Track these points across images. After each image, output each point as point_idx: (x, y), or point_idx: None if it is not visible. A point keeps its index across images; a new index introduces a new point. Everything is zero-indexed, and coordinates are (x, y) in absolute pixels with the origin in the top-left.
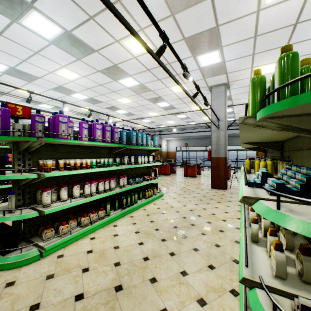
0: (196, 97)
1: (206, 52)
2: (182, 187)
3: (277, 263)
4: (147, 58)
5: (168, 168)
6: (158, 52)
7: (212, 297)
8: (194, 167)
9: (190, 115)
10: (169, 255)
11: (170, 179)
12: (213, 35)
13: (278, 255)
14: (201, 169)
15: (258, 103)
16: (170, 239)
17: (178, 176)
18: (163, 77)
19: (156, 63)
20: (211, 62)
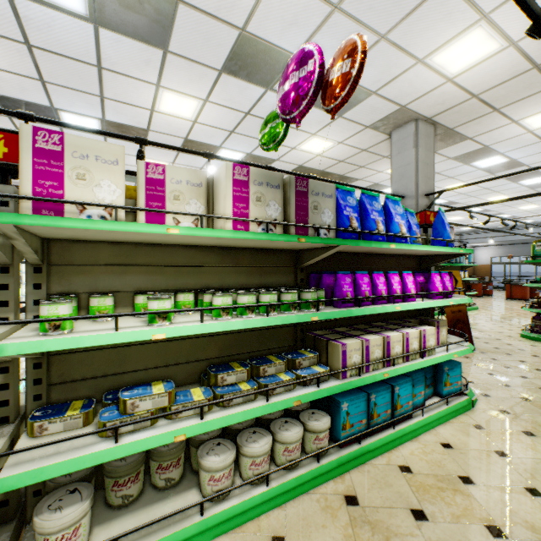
0: (524, 200)
1: (529, 179)
2: (502, 307)
3: (533, 302)
4: (463, 189)
5: (479, 288)
6: (485, 223)
7: (515, 330)
8: (523, 287)
9: (518, 214)
10: (491, 324)
11: (483, 300)
12: (533, 173)
13: (534, 300)
14: (537, 290)
15: (533, 254)
16: (491, 322)
17: (495, 299)
18: (477, 195)
19: (472, 190)
20: (538, 182)
